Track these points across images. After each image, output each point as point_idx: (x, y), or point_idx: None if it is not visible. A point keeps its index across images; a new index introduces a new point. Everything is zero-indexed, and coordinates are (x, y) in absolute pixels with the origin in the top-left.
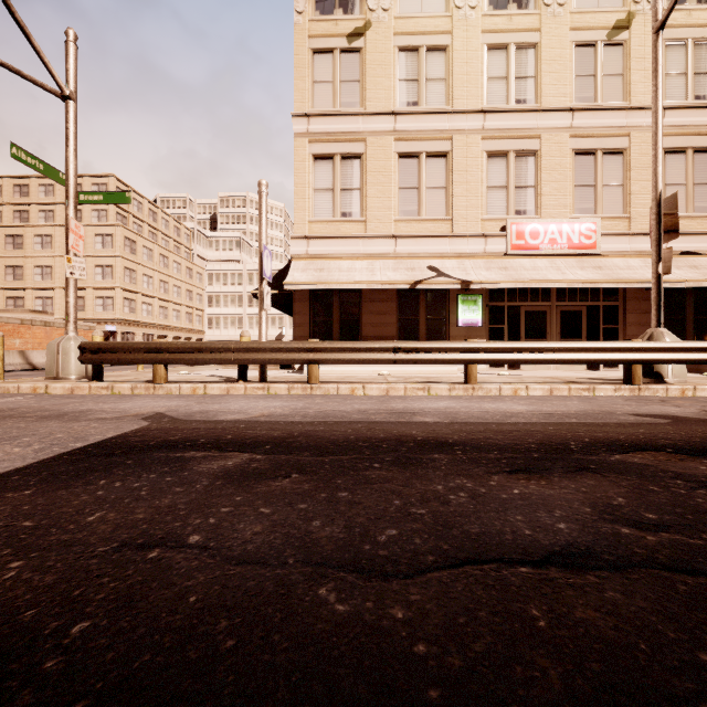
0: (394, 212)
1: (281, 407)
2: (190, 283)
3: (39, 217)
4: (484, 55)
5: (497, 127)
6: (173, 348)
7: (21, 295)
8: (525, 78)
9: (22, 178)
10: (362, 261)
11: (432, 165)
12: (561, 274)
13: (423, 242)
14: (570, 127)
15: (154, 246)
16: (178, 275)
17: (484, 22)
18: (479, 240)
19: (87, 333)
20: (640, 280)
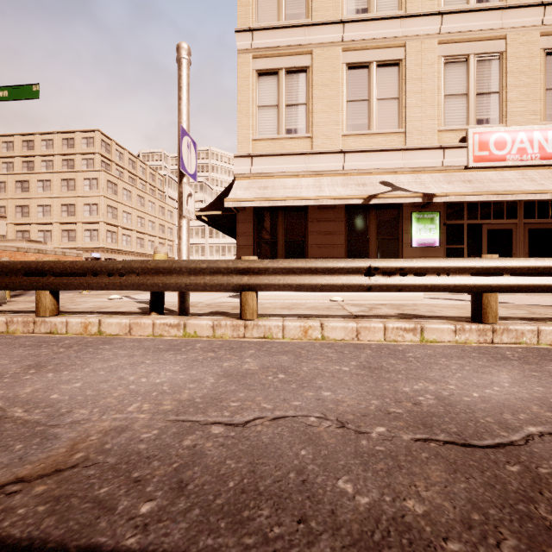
0: (342, 127)
1: (161, 392)
2: (162, 219)
3: (41, 166)
4: None
5: (456, 30)
6: (59, 269)
7: (27, 229)
8: None
9: (29, 135)
10: (308, 178)
11: (383, 74)
12: (539, 185)
13: (374, 157)
14: (541, 24)
15: (132, 189)
16: (152, 212)
17: None
18: (437, 152)
19: (75, 259)
20: None
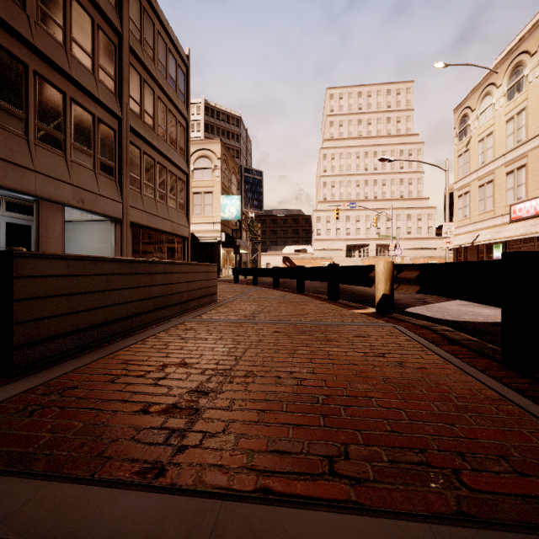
0: (477, 211)
1: None
2: None
3: None
4: (505, 126)
5: (510, 159)
6: None
7: None
8: (521, 128)
9: None
10: (465, 235)
11: (488, 187)
12: (511, 233)
13: (483, 223)
14: None
15: None
16: None
17: (505, 110)
18: (500, 217)
19: None
20: (527, 233)
